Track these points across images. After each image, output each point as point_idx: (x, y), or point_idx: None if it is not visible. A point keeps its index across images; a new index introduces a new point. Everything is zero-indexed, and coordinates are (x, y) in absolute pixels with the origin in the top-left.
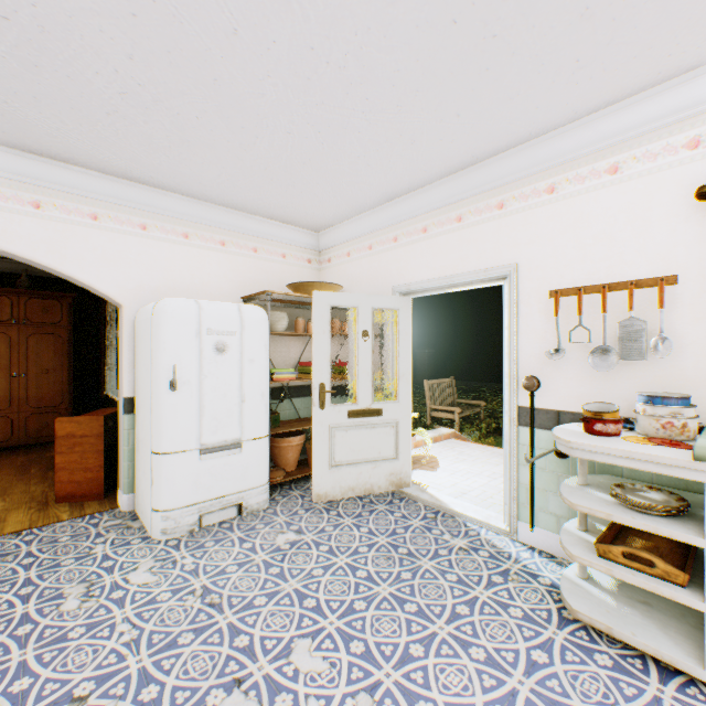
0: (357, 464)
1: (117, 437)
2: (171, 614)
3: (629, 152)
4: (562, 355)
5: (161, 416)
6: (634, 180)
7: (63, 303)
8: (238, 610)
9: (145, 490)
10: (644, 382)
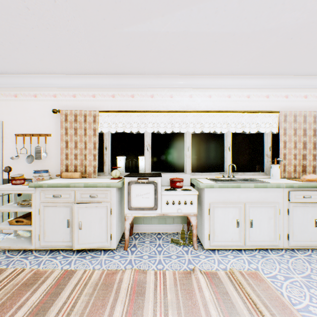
0: None
1: None
2: None
3: (40, 92)
4: (17, 158)
5: None
6: (41, 101)
7: None
8: None
9: None
10: (44, 166)
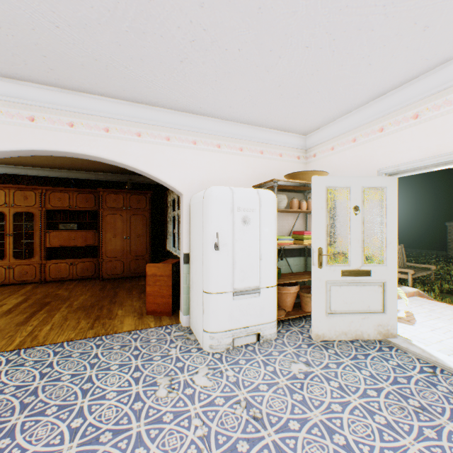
0: (349, 314)
1: (177, 277)
2: (227, 419)
3: None
4: None
5: (209, 267)
6: None
7: (146, 197)
8: (277, 430)
9: (197, 315)
10: None
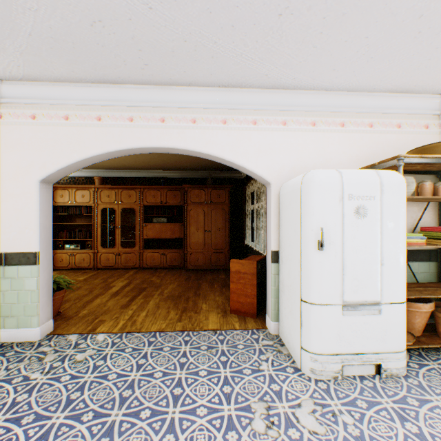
0: None
1: (261, 276)
2: None
3: None
4: None
5: (309, 271)
6: None
7: (225, 191)
8: None
9: (290, 326)
10: None
